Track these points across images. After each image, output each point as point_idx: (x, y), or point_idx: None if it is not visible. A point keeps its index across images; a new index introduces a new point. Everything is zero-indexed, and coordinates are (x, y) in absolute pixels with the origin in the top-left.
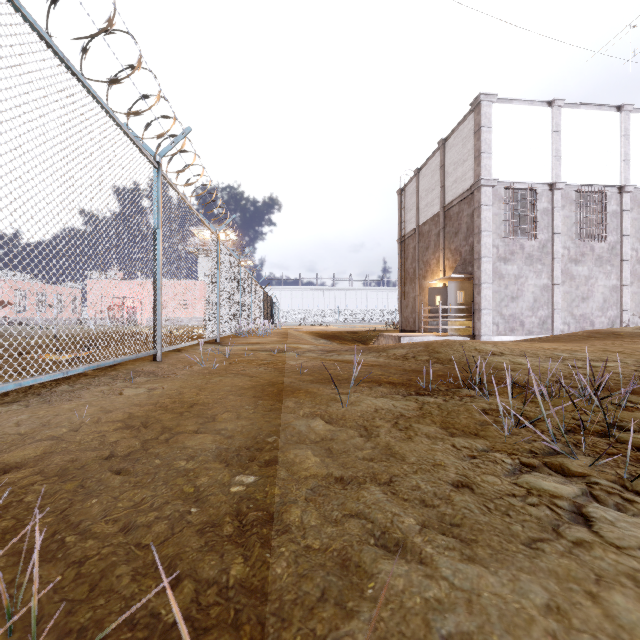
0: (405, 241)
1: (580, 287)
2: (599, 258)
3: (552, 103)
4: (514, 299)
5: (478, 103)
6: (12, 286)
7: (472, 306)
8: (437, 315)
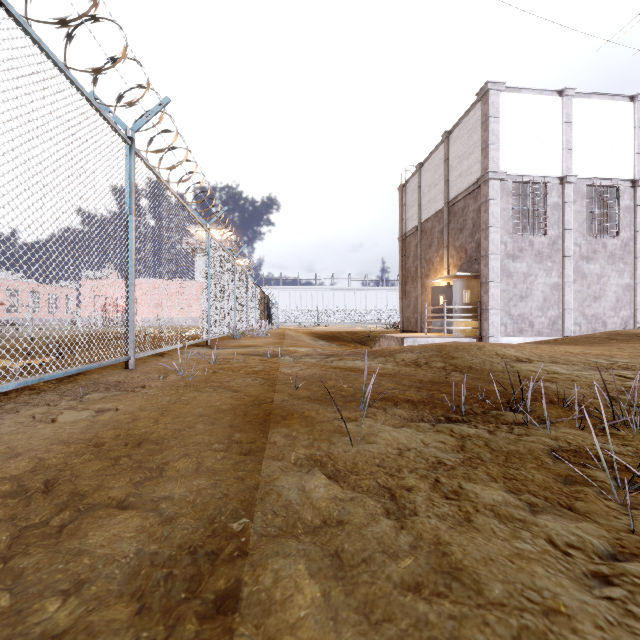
0: (406, 239)
1: (592, 286)
2: (612, 255)
3: (563, 92)
4: (523, 298)
5: (485, 92)
6: (3, 285)
7: (479, 306)
8: (442, 315)
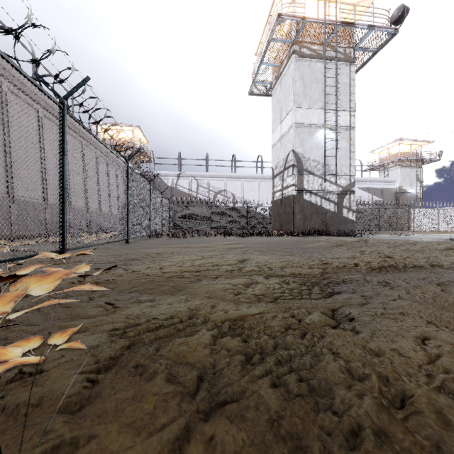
0: None
1: None
2: None
3: None
4: None
5: None
6: None
7: None
8: None
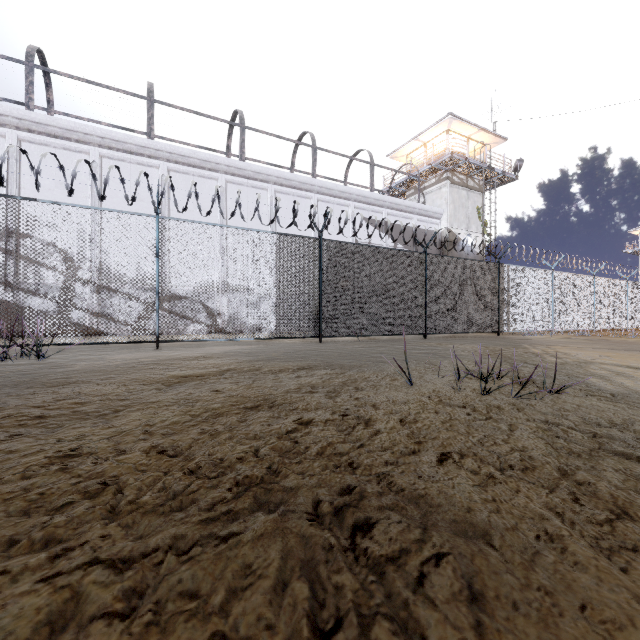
0: None
1: None
2: None
3: None
4: None
5: None
6: None
7: None
8: None
